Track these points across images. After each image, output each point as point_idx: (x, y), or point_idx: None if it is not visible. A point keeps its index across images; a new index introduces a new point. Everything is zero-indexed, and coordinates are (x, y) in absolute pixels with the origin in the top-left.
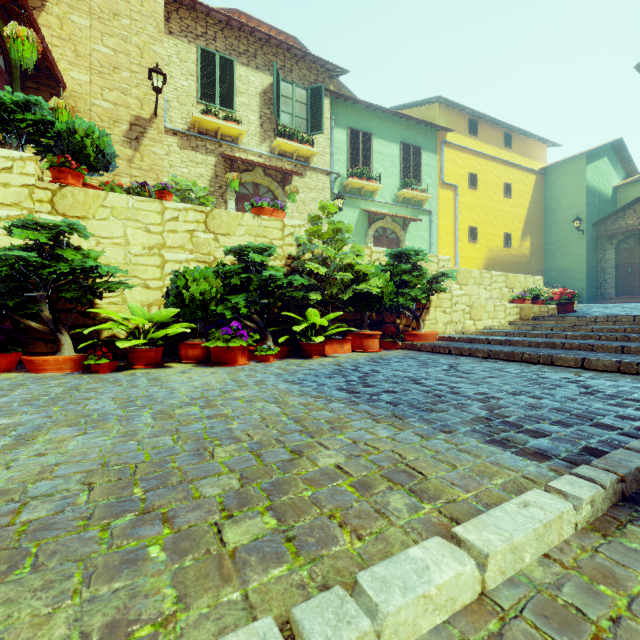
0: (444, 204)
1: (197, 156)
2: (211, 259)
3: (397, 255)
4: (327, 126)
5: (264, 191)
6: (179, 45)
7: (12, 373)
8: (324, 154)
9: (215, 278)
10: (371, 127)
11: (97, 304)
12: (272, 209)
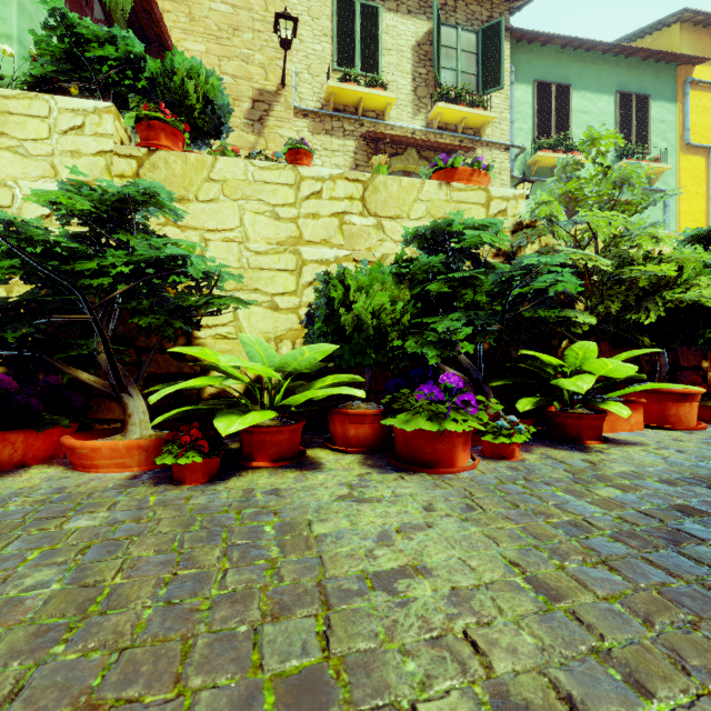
0: (689, 178)
1: (332, 142)
2: (376, 256)
3: (708, 238)
4: (505, 81)
5: None
6: None
7: (48, 467)
8: (501, 121)
9: (395, 284)
10: (569, 75)
11: (197, 338)
12: (470, 170)
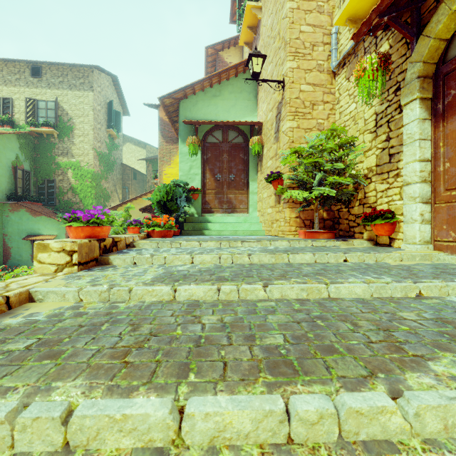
0: None
1: None
2: None
3: None
4: None
5: None
6: None
7: None
8: None
9: None
10: None
11: None
12: None
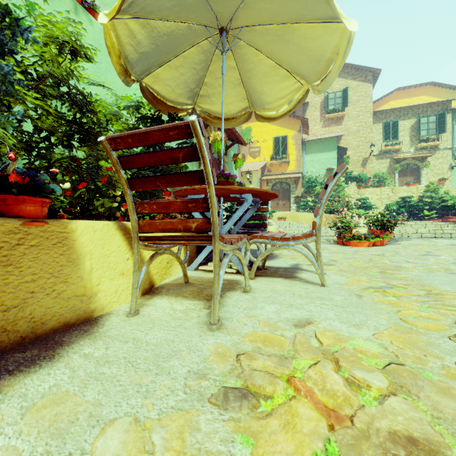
0: None
1: (382, 161)
2: (394, 200)
3: None
4: (449, 126)
5: (412, 165)
6: (376, 126)
7: None
8: (447, 140)
9: (396, 205)
10: None
11: (368, 212)
12: (413, 184)
